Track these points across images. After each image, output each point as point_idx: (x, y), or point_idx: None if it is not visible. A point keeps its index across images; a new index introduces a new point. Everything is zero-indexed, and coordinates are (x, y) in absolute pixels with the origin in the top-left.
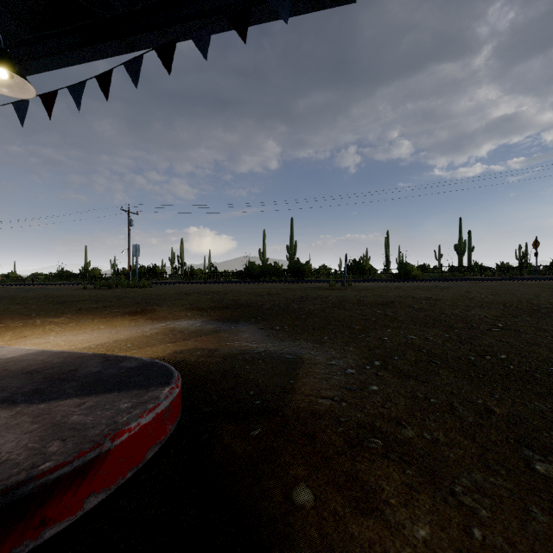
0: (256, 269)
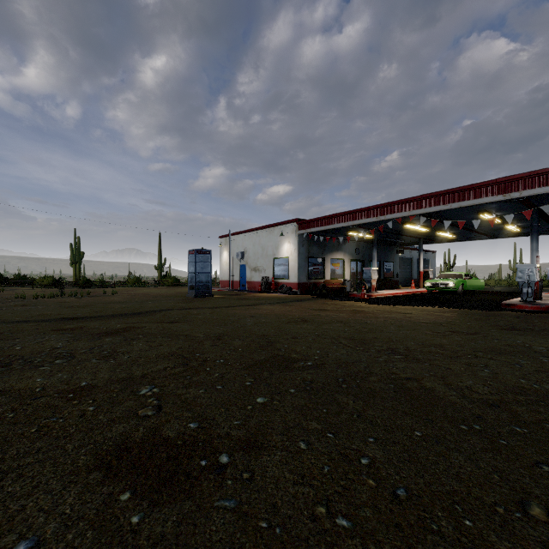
0: None
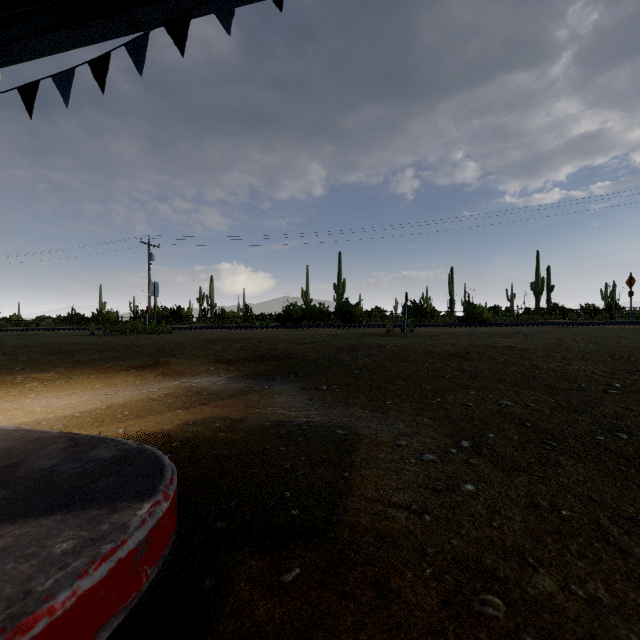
0: (297, 311)
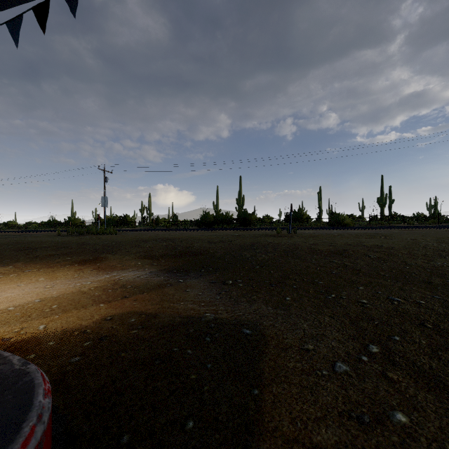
0: (210, 218)
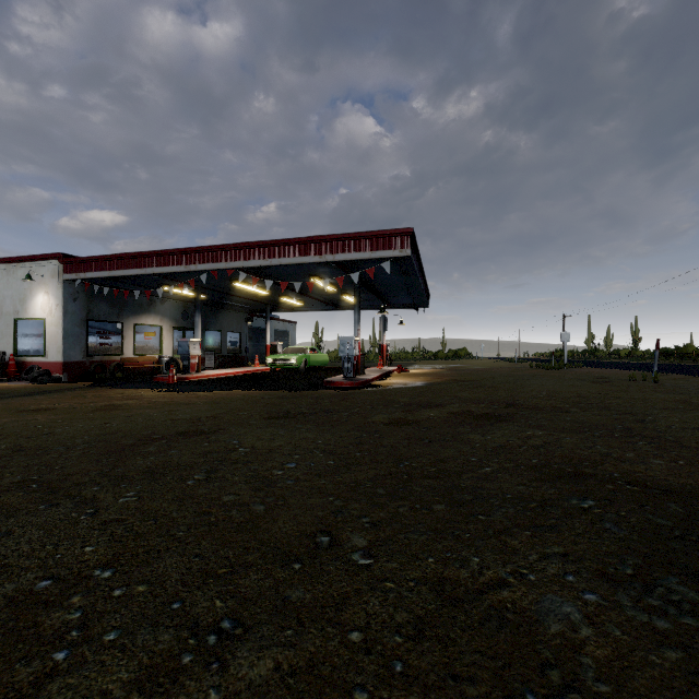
0: None
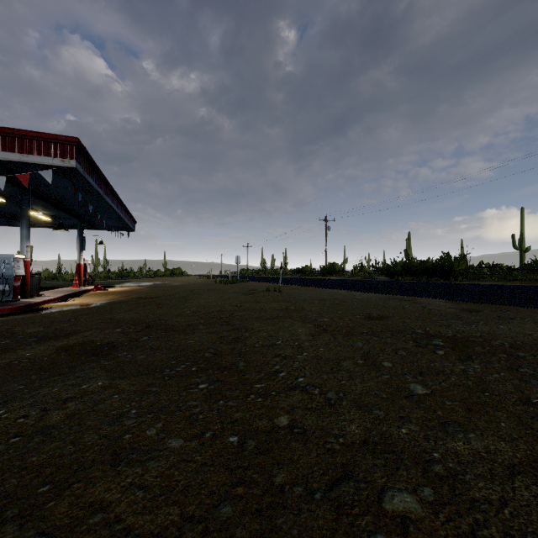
0: (394, 267)
